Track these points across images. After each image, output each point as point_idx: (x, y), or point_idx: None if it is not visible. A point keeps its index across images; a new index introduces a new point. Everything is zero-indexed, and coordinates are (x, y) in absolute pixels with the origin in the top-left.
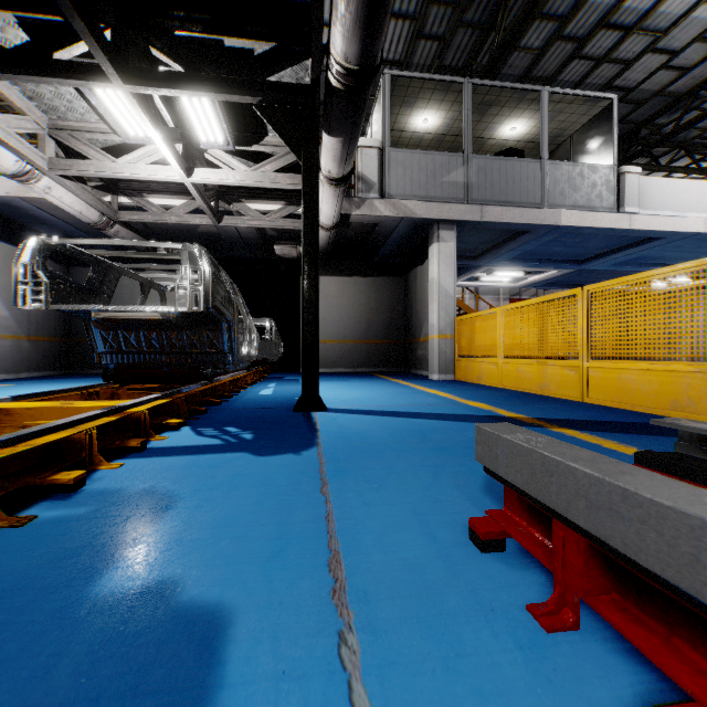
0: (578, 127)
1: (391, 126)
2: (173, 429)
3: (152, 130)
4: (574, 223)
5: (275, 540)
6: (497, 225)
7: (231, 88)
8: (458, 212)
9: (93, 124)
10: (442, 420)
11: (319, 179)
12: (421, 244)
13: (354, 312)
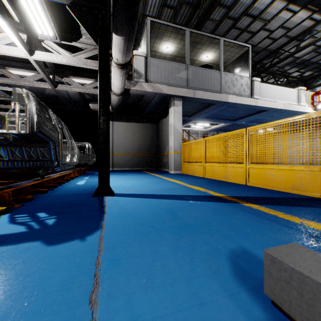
0: (234, 59)
1: (151, 48)
2: None
3: None
4: (234, 101)
5: None
6: (201, 100)
7: None
8: (183, 92)
9: None
10: (182, 200)
11: (112, 64)
12: (165, 108)
13: (132, 140)
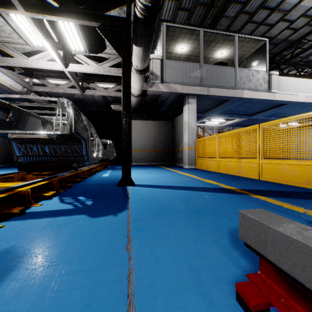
0: (250, 53)
1: (166, 50)
2: (48, 198)
3: (44, 41)
4: (249, 96)
5: (84, 309)
6: (215, 97)
7: (84, 18)
8: (197, 90)
9: (16, 39)
10: (194, 191)
11: (132, 70)
12: (180, 105)
13: (149, 136)
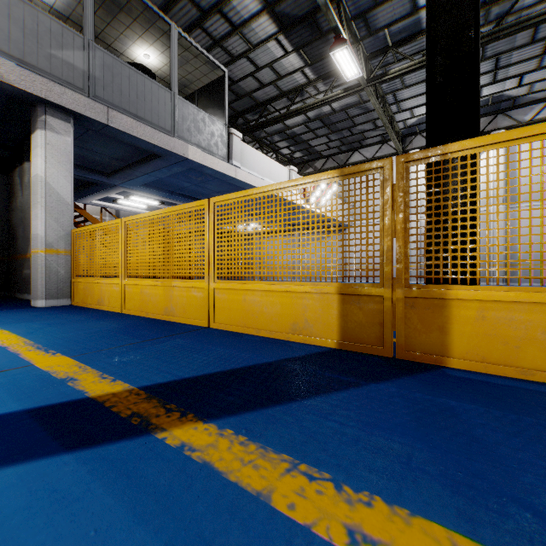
0: (201, 86)
1: None
2: None
3: None
4: (199, 160)
5: None
6: (127, 138)
7: None
8: (76, 102)
9: None
10: None
11: None
12: (29, 135)
13: None
